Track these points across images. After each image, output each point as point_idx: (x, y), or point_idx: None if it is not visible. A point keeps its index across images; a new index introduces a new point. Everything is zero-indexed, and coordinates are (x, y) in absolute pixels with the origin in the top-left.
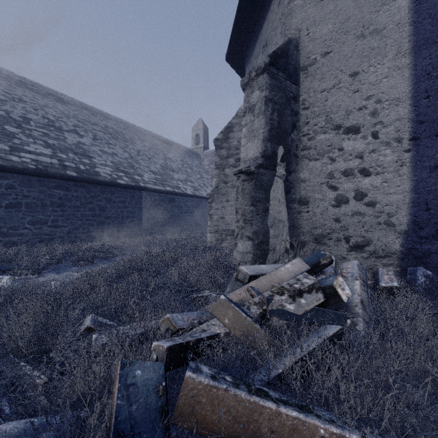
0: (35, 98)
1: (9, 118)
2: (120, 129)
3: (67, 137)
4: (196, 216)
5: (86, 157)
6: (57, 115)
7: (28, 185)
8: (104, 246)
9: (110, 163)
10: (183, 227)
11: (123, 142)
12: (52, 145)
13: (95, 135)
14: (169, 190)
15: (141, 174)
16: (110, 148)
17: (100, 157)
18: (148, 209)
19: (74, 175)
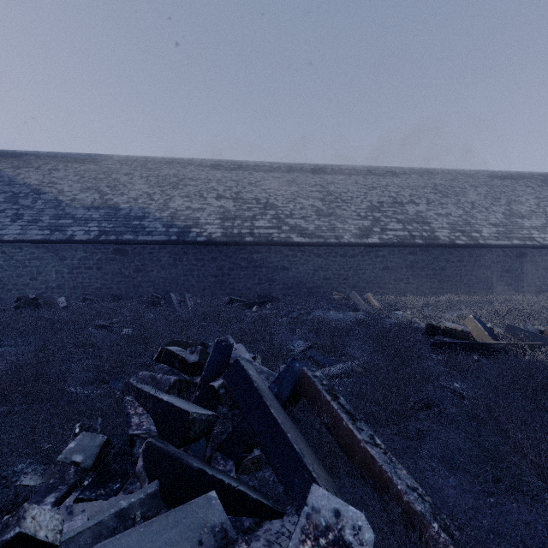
0: (379, 181)
1: (373, 206)
2: (448, 181)
3: (408, 209)
4: None
5: (425, 224)
6: (396, 190)
7: (392, 254)
8: (450, 301)
9: (446, 225)
10: (538, 287)
11: (454, 197)
12: (401, 220)
13: (427, 199)
14: (517, 244)
15: (478, 230)
16: (443, 209)
17: (436, 220)
18: (489, 267)
19: (421, 243)
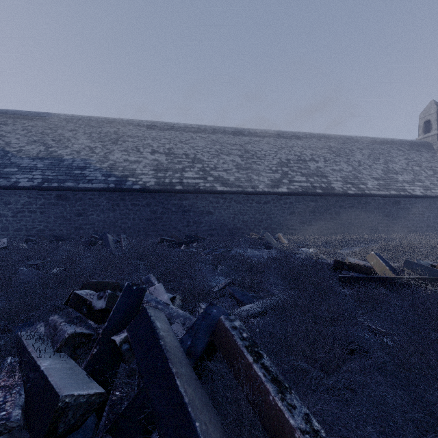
0: (287, 142)
1: (282, 162)
2: (340, 144)
3: (309, 165)
4: (427, 217)
5: (323, 177)
6: (300, 150)
7: (298, 201)
8: (344, 239)
9: (339, 178)
10: (409, 228)
11: (345, 156)
12: (304, 174)
13: (324, 158)
14: (393, 194)
15: (364, 182)
16: (337, 166)
17: (332, 175)
18: (372, 212)
19: (320, 192)
